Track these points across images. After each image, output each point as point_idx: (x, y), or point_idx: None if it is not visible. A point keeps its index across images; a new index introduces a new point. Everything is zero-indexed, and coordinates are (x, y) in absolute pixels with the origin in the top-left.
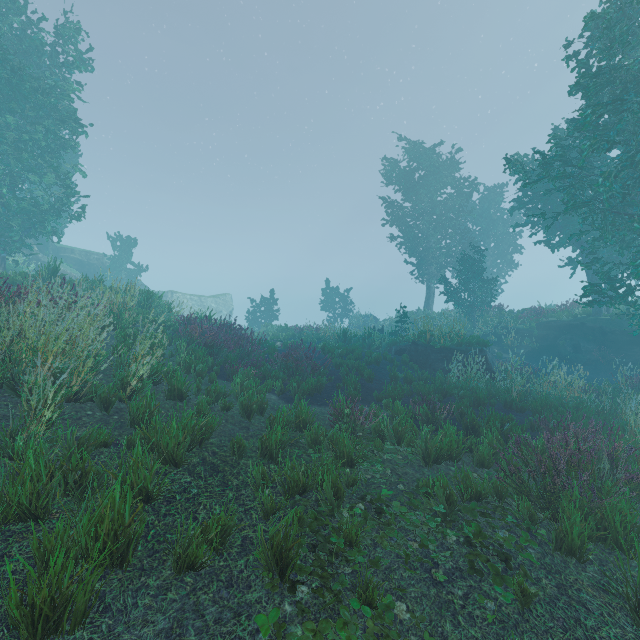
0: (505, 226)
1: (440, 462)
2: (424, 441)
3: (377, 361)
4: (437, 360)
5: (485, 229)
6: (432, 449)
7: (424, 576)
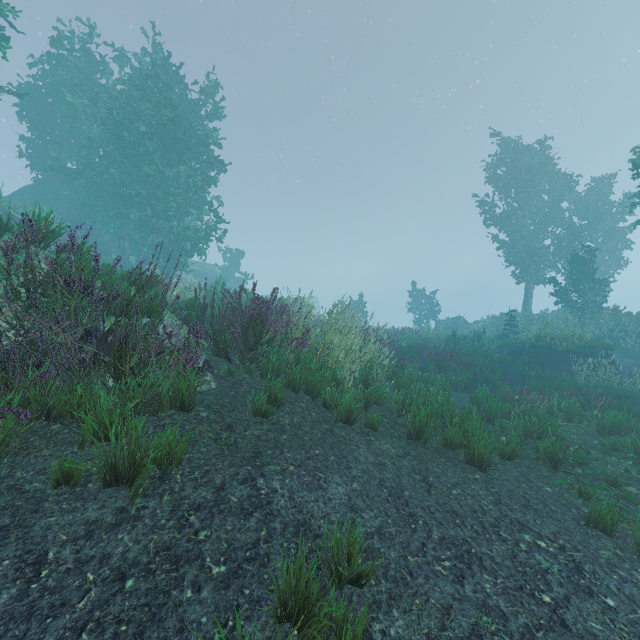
0: (617, 219)
1: (611, 435)
2: (595, 419)
3: (500, 361)
4: (559, 362)
5: (592, 223)
6: (606, 424)
7: (636, 483)
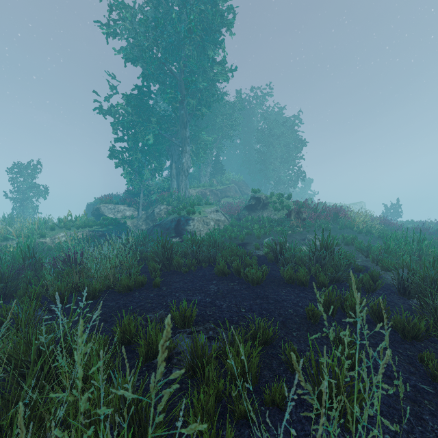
0: None
1: None
2: None
3: None
4: None
5: None
6: None
7: None
